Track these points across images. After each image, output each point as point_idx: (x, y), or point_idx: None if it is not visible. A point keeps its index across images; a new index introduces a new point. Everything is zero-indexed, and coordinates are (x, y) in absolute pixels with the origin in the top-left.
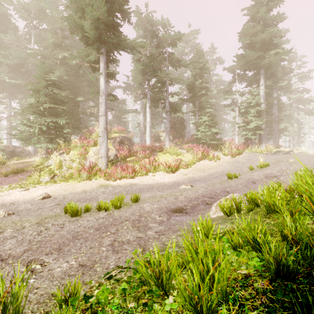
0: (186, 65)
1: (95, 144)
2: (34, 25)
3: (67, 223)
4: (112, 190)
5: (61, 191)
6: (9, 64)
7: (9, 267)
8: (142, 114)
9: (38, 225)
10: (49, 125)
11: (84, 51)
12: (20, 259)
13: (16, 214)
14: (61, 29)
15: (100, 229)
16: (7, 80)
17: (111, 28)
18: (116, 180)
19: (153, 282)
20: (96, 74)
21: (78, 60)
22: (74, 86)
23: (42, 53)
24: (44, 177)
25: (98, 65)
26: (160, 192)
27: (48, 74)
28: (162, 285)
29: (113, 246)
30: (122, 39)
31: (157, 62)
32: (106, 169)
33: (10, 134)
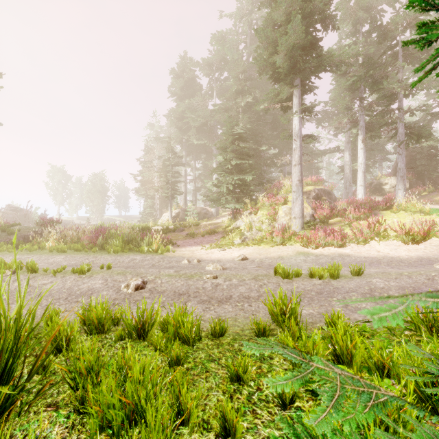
0: None
1: (286, 202)
2: (215, 78)
3: (282, 283)
4: (314, 259)
5: (255, 255)
6: (196, 126)
7: (255, 303)
8: (348, 152)
9: (255, 280)
10: (236, 184)
11: (274, 91)
12: (259, 300)
13: (228, 270)
14: (243, 72)
15: (323, 294)
16: (195, 142)
17: (309, 49)
18: (317, 248)
19: (426, 328)
20: (289, 115)
21: (266, 103)
22: (256, 133)
23: (226, 106)
24: (236, 239)
25: (291, 102)
26: (395, 269)
27: (234, 128)
28: (438, 333)
29: (348, 309)
30: (325, 57)
31: (381, 66)
32: (304, 233)
33: (204, 196)
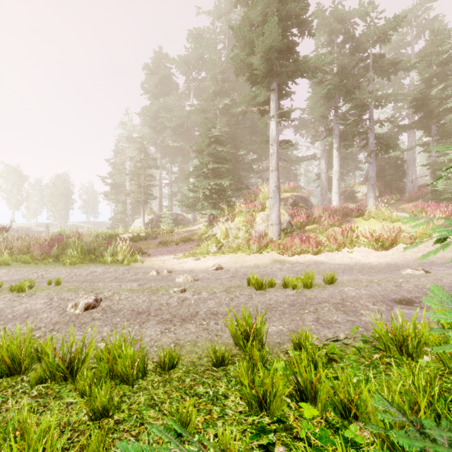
0: (409, 67)
1: (263, 208)
2: (192, 77)
3: (255, 295)
4: (290, 267)
5: (231, 263)
6: (172, 127)
7: (223, 320)
8: (324, 160)
9: (227, 293)
10: (213, 189)
11: (251, 93)
12: (227, 316)
13: (200, 281)
14: (221, 72)
15: (295, 306)
16: (170, 144)
17: (285, 53)
18: (293, 256)
19: (396, 348)
20: (266, 119)
21: (244, 105)
22: (234, 137)
23: (203, 107)
24: (212, 247)
25: (268, 106)
26: (366, 276)
27: (211, 130)
28: (408, 354)
29: (319, 322)
30: (301, 62)
31: (354, 77)
32: (280, 240)
33: (178, 201)
